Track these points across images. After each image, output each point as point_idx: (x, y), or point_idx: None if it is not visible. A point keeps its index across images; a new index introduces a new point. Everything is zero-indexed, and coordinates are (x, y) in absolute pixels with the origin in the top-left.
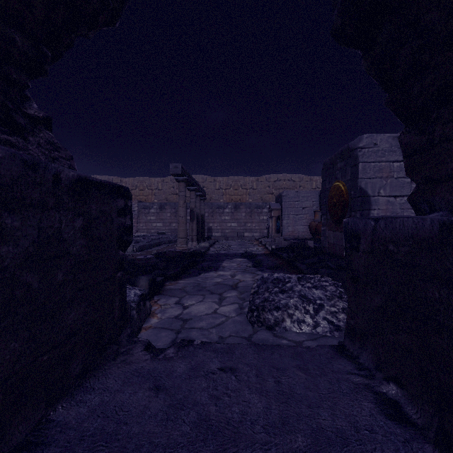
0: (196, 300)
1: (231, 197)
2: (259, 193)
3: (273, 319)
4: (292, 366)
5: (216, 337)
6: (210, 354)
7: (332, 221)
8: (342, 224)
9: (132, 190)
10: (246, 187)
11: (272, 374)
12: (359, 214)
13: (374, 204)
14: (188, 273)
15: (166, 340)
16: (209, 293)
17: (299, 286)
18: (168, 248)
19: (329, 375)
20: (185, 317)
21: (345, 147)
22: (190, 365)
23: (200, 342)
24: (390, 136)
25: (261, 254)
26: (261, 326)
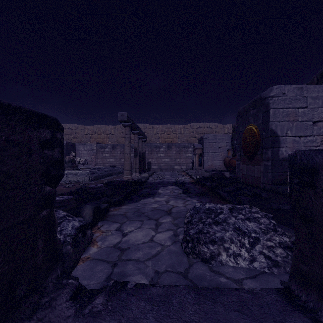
0: (135, 226)
1: (165, 139)
2: (185, 137)
3: (209, 253)
4: None
5: (152, 272)
6: (144, 305)
7: (245, 156)
8: (254, 159)
9: (92, 135)
10: (176, 133)
11: None
12: (270, 150)
13: (282, 143)
14: (130, 199)
15: (101, 276)
16: (146, 218)
17: (232, 218)
18: (117, 177)
19: None
20: (123, 246)
21: (258, 97)
22: None
23: (134, 284)
24: (295, 87)
25: (188, 182)
26: (196, 258)
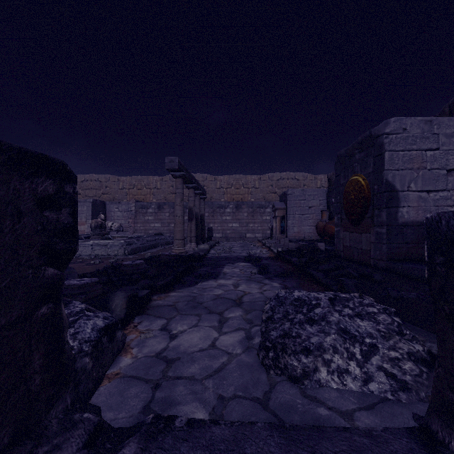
0: (188, 324)
1: (233, 196)
2: (261, 192)
3: (300, 368)
4: None
5: (213, 398)
6: None
7: (348, 220)
8: (361, 224)
9: (129, 189)
10: (248, 186)
11: None
12: (386, 212)
13: (402, 201)
14: (183, 282)
15: (135, 404)
16: (206, 312)
17: (335, 314)
18: (165, 250)
19: None
20: (170, 355)
21: (367, 134)
22: None
23: (186, 421)
24: (422, 120)
25: (266, 257)
26: (281, 375)
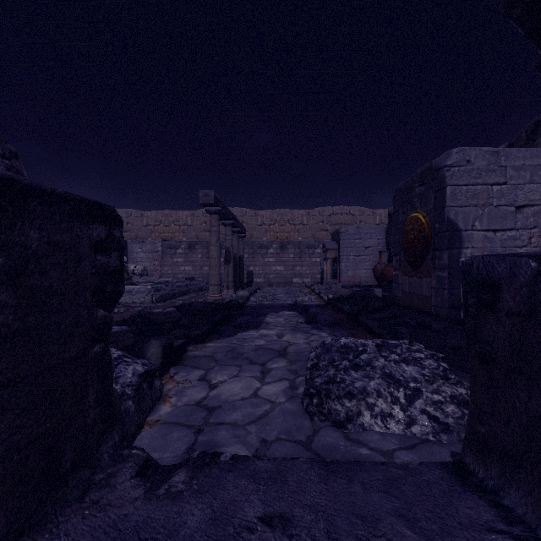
0: (229, 374)
1: (277, 234)
2: (310, 230)
3: (344, 412)
4: (388, 511)
5: (256, 442)
6: (246, 484)
7: (407, 263)
8: (421, 268)
9: (155, 226)
10: (295, 223)
11: (356, 533)
12: (447, 253)
13: (466, 241)
14: (220, 332)
15: (179, 446)
16: (247, 362)
17: (380, 359)
18: (198, 297)
19: (456, 534)
20: (210, 403)
21: (427, 166)
22: (210, 510)
23: (231, 456)
24: (488, 151)
25: (315, 305)
26: (325, 421)
